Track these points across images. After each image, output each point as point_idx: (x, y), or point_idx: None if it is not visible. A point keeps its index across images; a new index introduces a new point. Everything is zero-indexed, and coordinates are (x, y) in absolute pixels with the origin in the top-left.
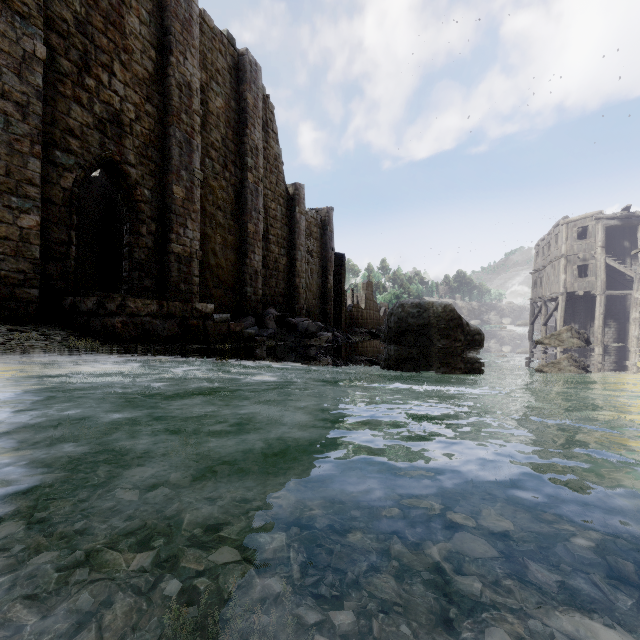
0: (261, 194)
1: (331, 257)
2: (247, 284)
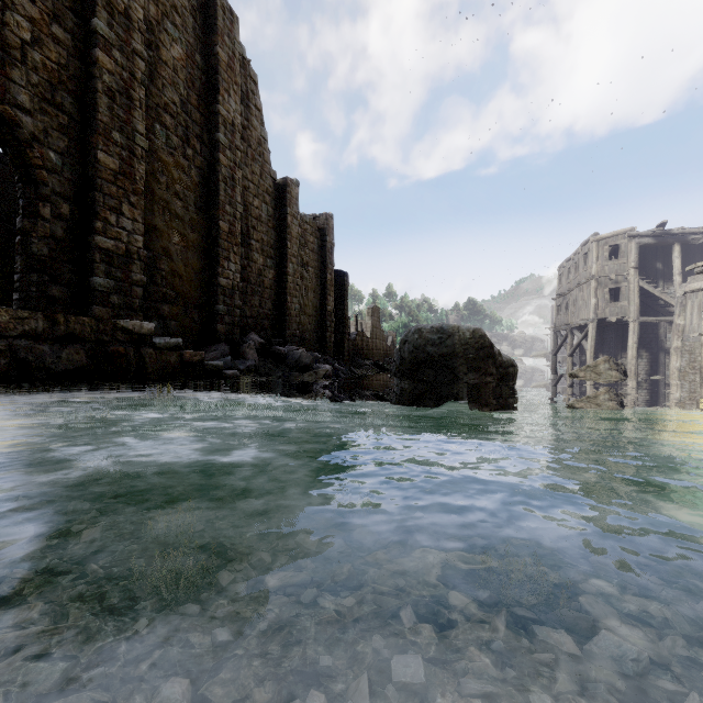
0: (239, 184)
1: (331, 274)
2: (218, 301)
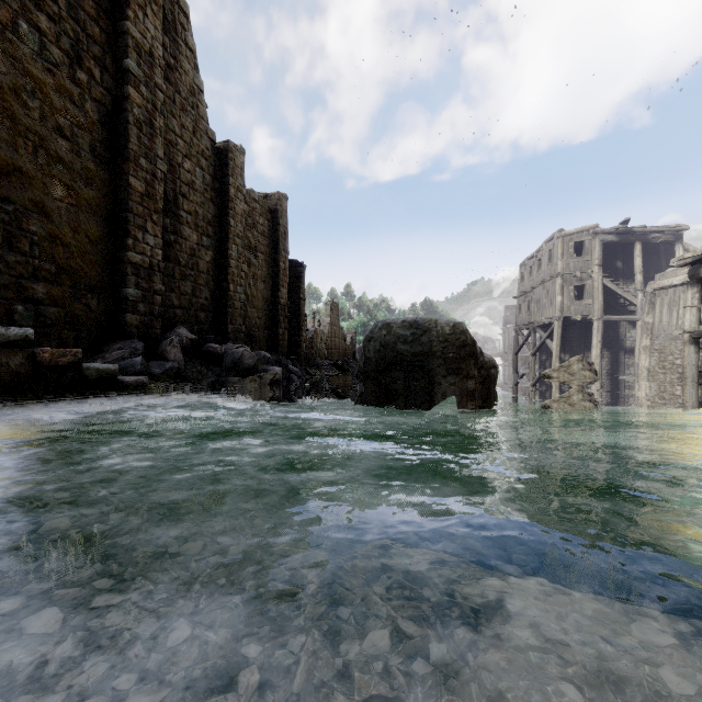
0: (160, 134)
1: (285, 262)
2: (128, 282)
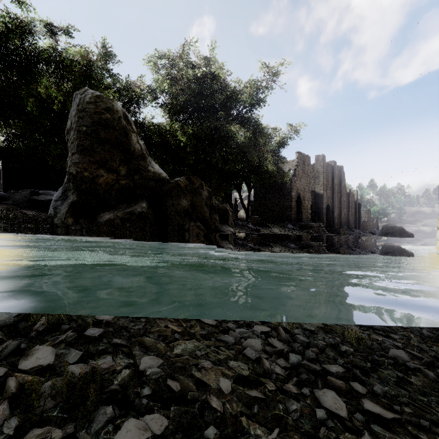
0: (343, 198)
1: (357, 207)
2: (341, 221)
